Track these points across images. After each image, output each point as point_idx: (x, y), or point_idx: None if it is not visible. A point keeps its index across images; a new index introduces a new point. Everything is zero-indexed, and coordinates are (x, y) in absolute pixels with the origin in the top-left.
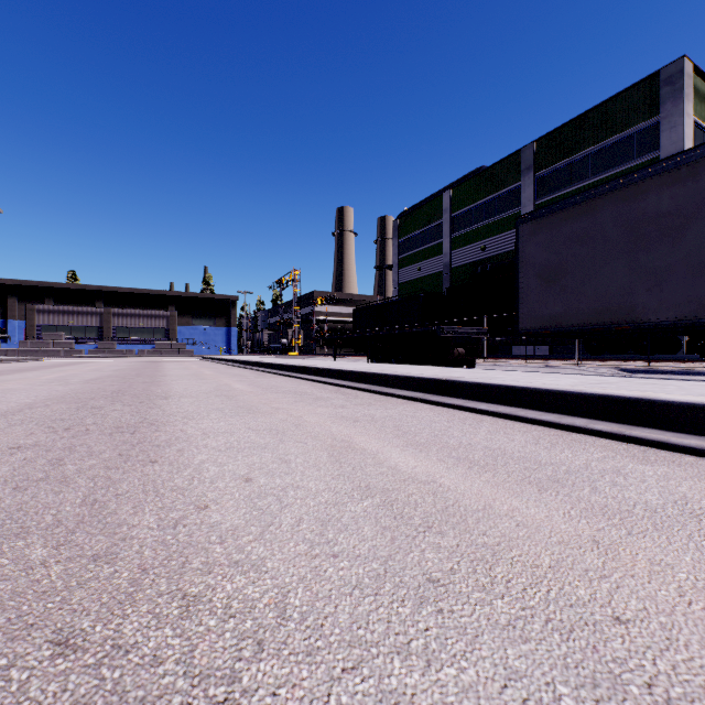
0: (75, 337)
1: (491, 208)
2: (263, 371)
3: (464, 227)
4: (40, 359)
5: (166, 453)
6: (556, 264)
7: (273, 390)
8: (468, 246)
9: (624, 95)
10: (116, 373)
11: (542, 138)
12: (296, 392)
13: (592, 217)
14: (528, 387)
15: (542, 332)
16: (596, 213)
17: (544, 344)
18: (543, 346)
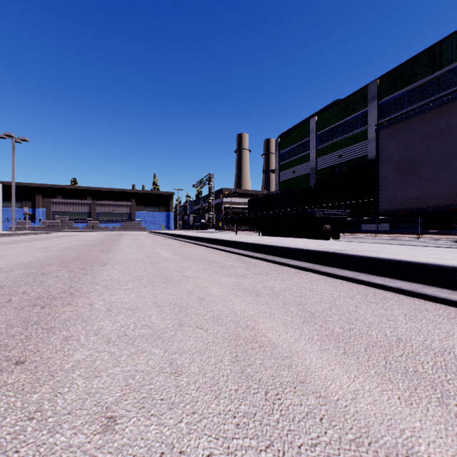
0: (74, 219)
1: (345, 128)
2: (186, 242)
3: (325, 142)
4: (51, 233)
5: (48, 343)
6: (413, 159)
7: (189, 258)
8: (328, 154)
9: (448, 39)
10: (87, 243)
11: (384, 75)
12: (206, 260)
13: (446, 118)
14: (425, 262)
15: (400, 212)
16: (450, 114)
17: (387, 222)
18: (384, 224)
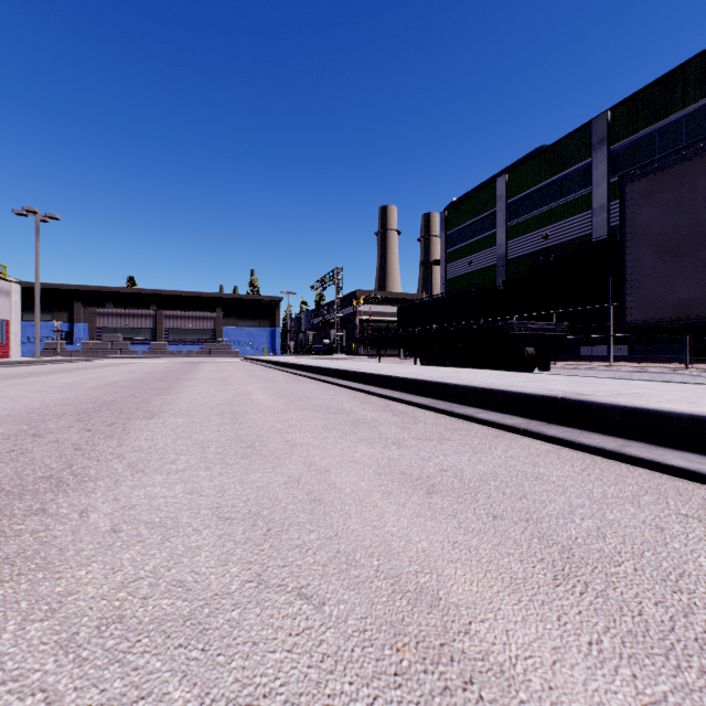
0: (131, 338)
1: (555, 191)
2: (298, 375)
3: (521, 214)
4: (94, 360)
5: None
6: (690, 231)
7: (300, 404)
8: (527, 235)
9: None
10: (141, 376)
11: (619, 104)
12: (330, 409)
13: None
14: None
15: (665, 325)
16: None
17: (627, 343)
18: (620, 346)
